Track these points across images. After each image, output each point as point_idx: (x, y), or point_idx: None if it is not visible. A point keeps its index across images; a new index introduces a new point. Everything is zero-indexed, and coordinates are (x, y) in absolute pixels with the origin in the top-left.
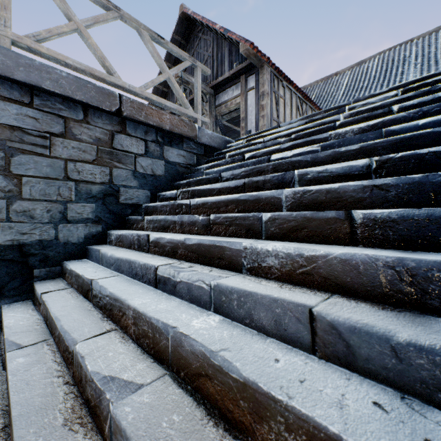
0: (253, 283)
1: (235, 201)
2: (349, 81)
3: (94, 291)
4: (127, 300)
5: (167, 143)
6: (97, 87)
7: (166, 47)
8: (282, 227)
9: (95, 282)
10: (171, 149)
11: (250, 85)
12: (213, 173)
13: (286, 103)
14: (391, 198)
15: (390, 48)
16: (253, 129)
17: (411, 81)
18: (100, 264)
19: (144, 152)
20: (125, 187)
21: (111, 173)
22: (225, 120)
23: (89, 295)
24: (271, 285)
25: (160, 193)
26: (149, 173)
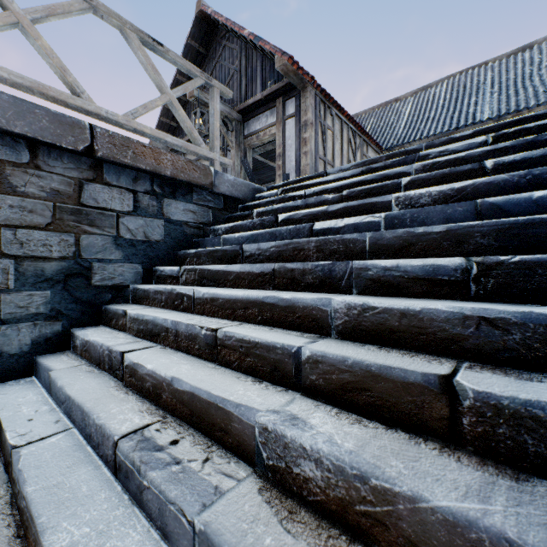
0: (275, 528)
1: (258, 303)
2: (412, 110)
3: (13, 471)
4: (44, 530)
5: (169, 194)
6: (52, 114)
7: (166, 58)
8: (328, 377)
9: (14, 458)
10: (175, 203)
11: (289, 111)
12: (234, 241)
13: (335, 135)
14: (514, 344)
15: (461, 71)
16: (292, 169)
17: (504, 123)
18: (49, 393)
19: (132, 209)
20: (102, 262)
21: (79, 242)
22: (258, 153)
23: (10, 472)
24: (308, 539)
25: (157, 268)
26: (141, 238)
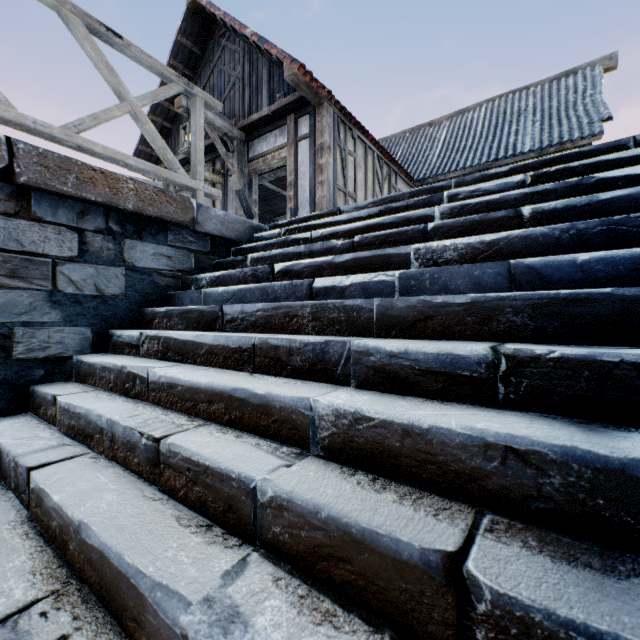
0: None
1: (225, 397)
2: (447, 136)
3: None
4: None
5: (132, 234)
6: None
7: (128, 54)
8: (296, 533)
9: None
10: (142, 245)
11: (302, 131)
12: (217, 297)
13: (358, 163)
14: (552, 491)
15: (501, 95)
16: (306, 201)
17: (545, 159)
18: None
19: (77, 253)
20: (29, 326)
21: None
22: (268, 180)
23: None
24: None
25: (114, 332)
26: (90, 292)
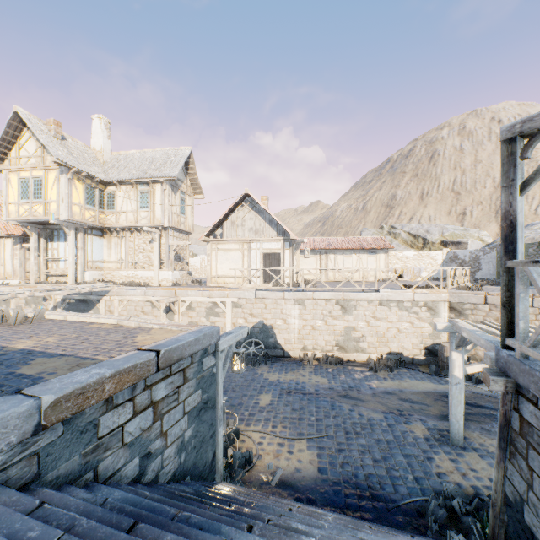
0: None
1: None
2: None
3: None
4: (367, 533)
5: None
6: None
7: None
8: None
9: None
10: None
11: None
12: None
13: None
14: None
15: None
16: None
17: None
18: None
19: None
20: None
21: None
22: None
23: None
24: None
25: None
26: None
